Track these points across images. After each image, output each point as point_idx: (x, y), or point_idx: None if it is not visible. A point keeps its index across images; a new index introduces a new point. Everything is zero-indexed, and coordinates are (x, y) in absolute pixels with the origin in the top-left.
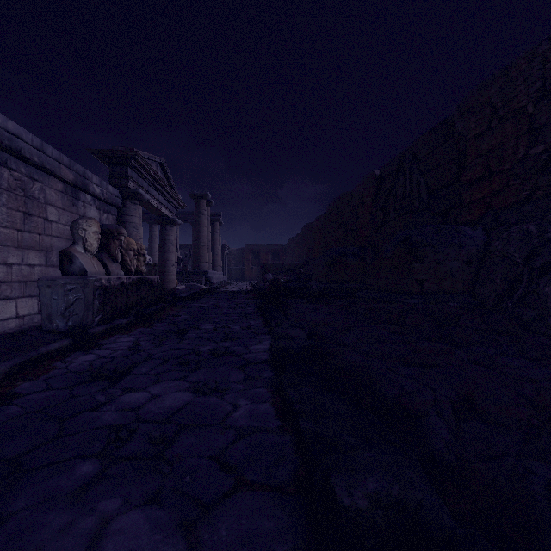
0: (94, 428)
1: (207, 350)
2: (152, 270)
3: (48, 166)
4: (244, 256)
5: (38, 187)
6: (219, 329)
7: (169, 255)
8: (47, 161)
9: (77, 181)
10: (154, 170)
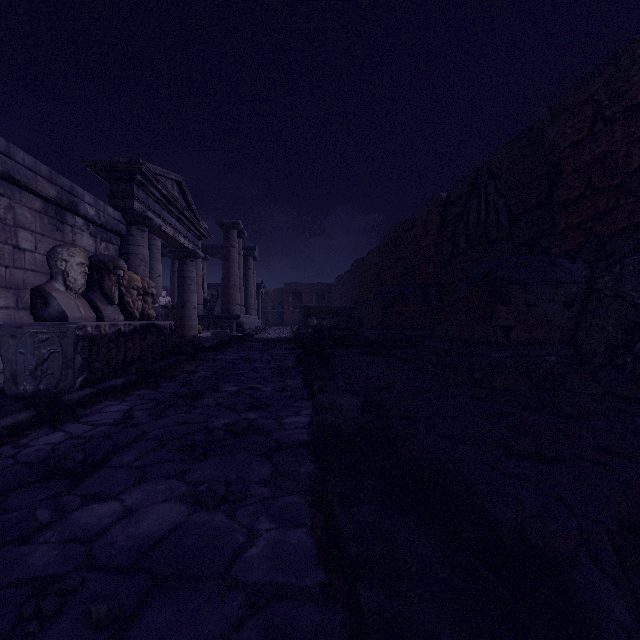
0: (6, 584)
1: (224, 425)
2: (170, 314)
3: (18, 176)
4: (283, 298)
5: (4, 204)
6: (244, 391)
7: (189, 295)
8: (16, 170)
9: (62, 198)
10: (167, 188)
